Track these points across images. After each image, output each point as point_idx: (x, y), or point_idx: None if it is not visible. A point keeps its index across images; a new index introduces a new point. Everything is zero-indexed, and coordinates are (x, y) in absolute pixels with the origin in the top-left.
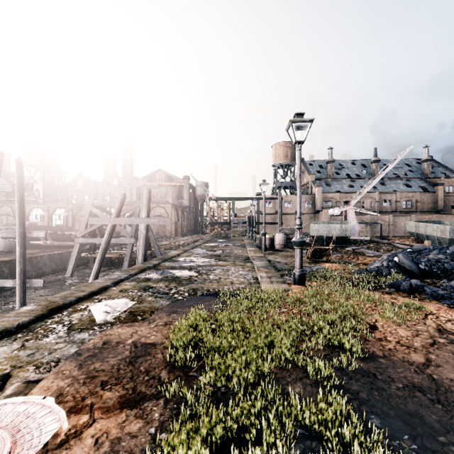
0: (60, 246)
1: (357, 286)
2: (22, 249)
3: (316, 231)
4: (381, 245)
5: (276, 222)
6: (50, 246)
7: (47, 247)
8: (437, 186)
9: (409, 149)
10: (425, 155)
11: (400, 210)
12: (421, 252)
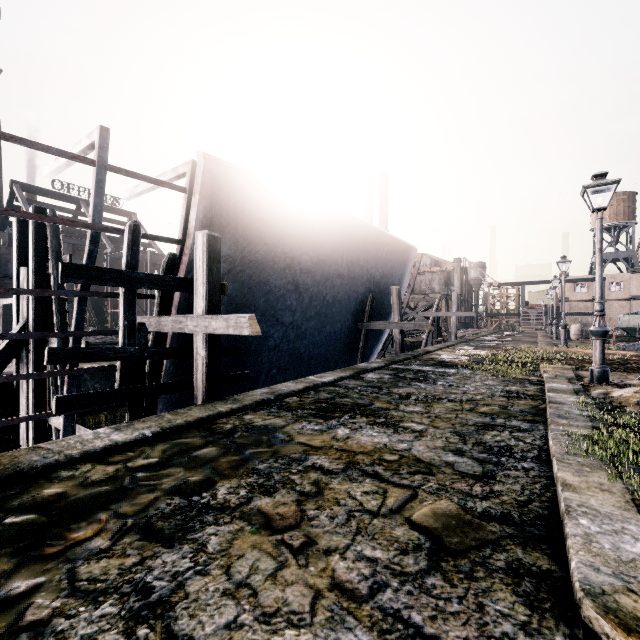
0: None
1: None
2: None
3: (625, 322)
4: None
5: (593, 312)
6: None
7: None
8: None
9: None
10: None
11: None
12: None
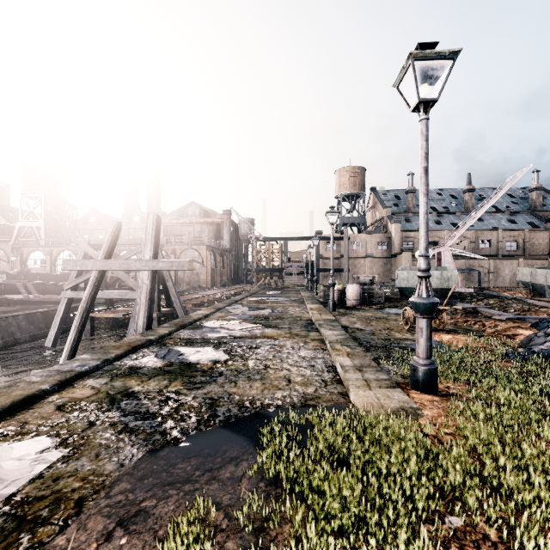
0: (49, 301)
1: None
2: None
3: (404, 281)
4: (507, 301)
5: (341, 268)
6: (33, 301)
7: (30, 303)
8: None
9: (527, 168)
10: (535, 182)
11: (502, 253)
12: None
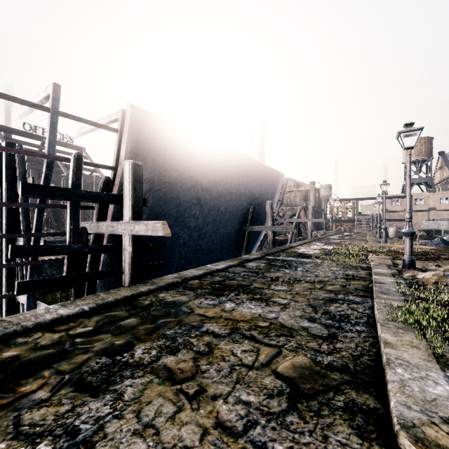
0: None
1: None
2: None
3: (425, 226)
4: None
5: (404, 219)
6: None
7: None
8: None
9: None
10: None
11: None
12: None
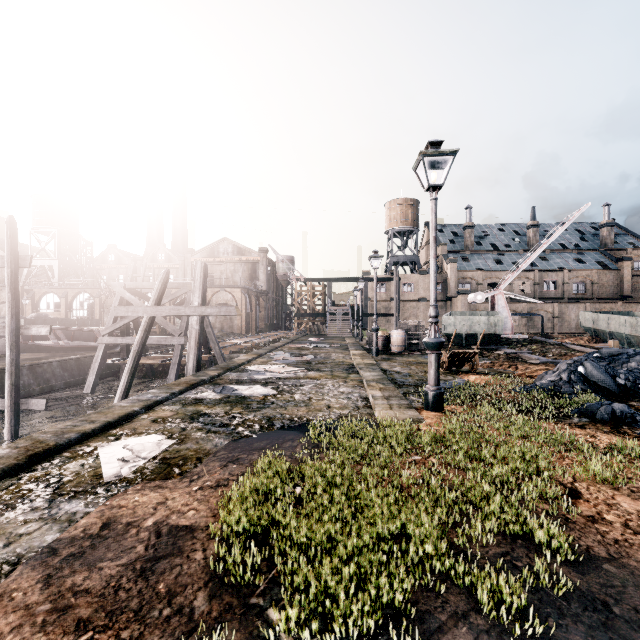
0: (78, 348)
1: (527, 414)
2: (14, 353)
3: (451, 326)
4: (548, 346)
5: (391, 313)
6: (63, 348)
7: (60, 350)
8: (622, 262)
9: (585, 207)
10: (605, 217)
11: (569, 296)
12: (615, 359)
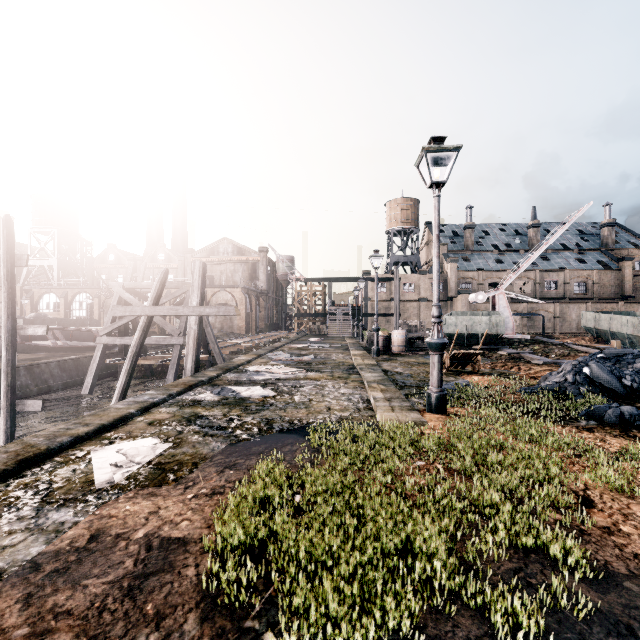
0: (77, 348)
1: (533, 417)
2: (10, 353)
3: (452, 326)
4: (551, 346)
5: (391, 313)
6: (61, 348)
7: (58, 350)
8: (623, 262)
9: (587, 206)
10: (606, 217)
11: (570, 296)
12: (620, 359)
